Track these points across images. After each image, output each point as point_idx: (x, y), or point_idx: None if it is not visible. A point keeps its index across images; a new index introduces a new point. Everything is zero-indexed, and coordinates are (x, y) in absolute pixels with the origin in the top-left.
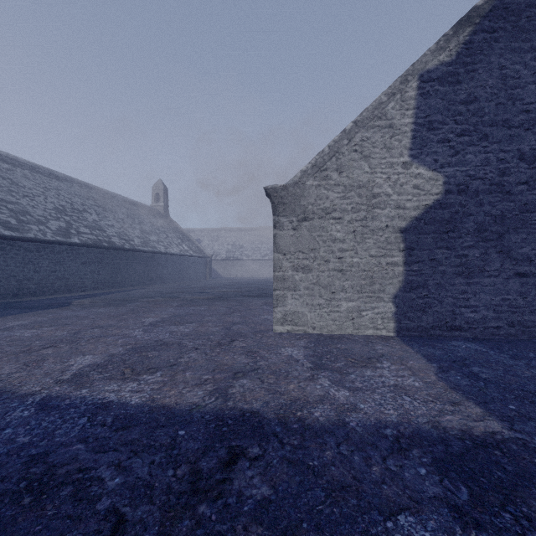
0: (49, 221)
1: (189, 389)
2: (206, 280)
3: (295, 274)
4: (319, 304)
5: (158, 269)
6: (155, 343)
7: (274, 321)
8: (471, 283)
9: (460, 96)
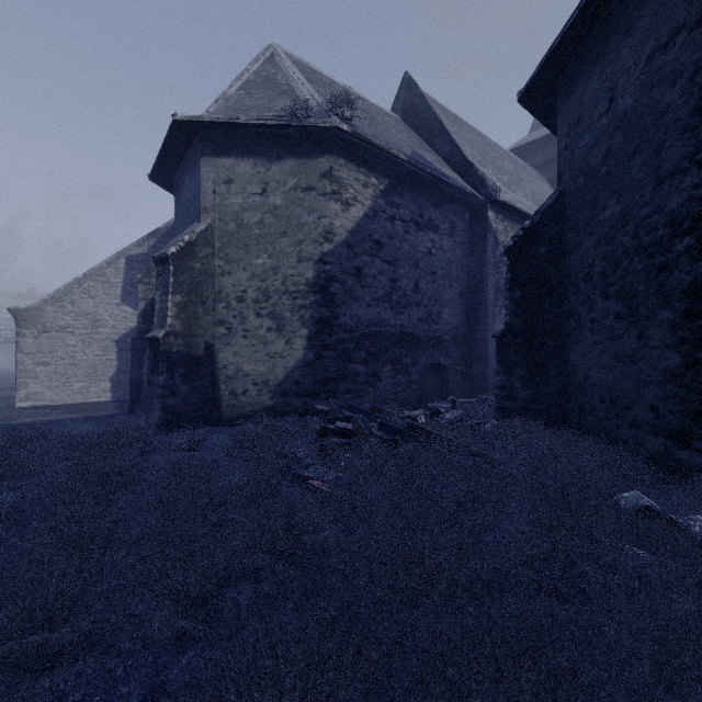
0: None
1: None
2: None
3: (36, 367)
4: (57, 386)
5: None
6: None
7: (17, 400)
8: None
9: None
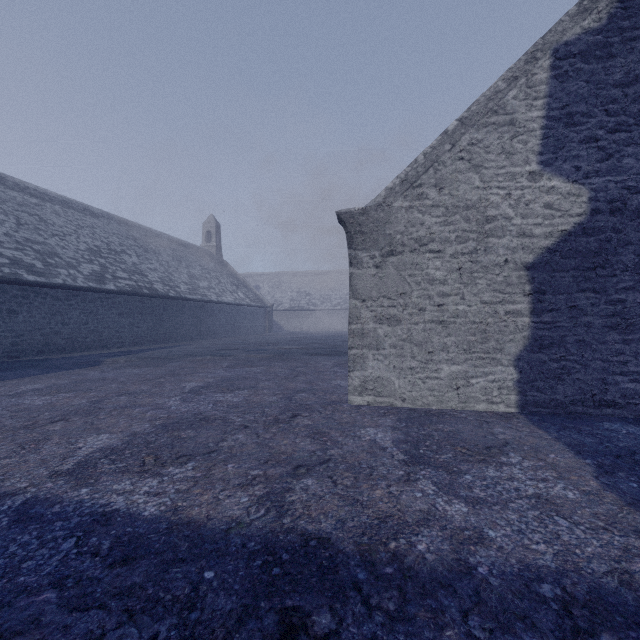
0: (81, 264)
1: (229, 492)
2: (265, 335)
3: (378, 327)
4: (411, 367)
5: (209, 321)
6: (192, 418)
7: (349, 389)
8: (630, 340)
9: (613, 76)
